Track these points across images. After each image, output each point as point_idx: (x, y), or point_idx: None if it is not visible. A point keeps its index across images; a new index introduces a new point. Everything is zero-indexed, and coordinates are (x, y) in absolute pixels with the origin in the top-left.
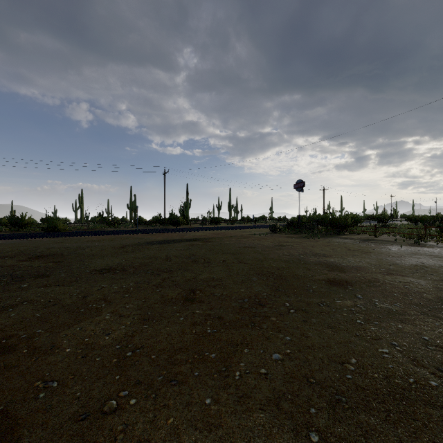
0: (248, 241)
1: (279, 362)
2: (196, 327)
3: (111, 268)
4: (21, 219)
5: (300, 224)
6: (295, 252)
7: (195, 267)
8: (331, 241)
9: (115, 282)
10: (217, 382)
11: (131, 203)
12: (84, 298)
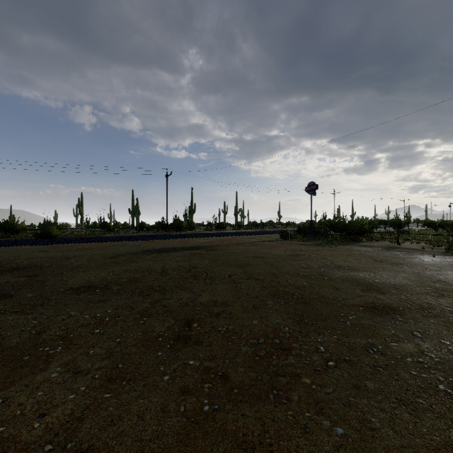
0: (257, 249)
1: None
2: (187, 399)
3: (92, 286)
4: (13, 225)
5: (312, 230)
6: (314, 263)
7: (195, 284)
8: (350, 249)
9: (90, 306)
10: None
11: (133, 208)
12: (37, 335)
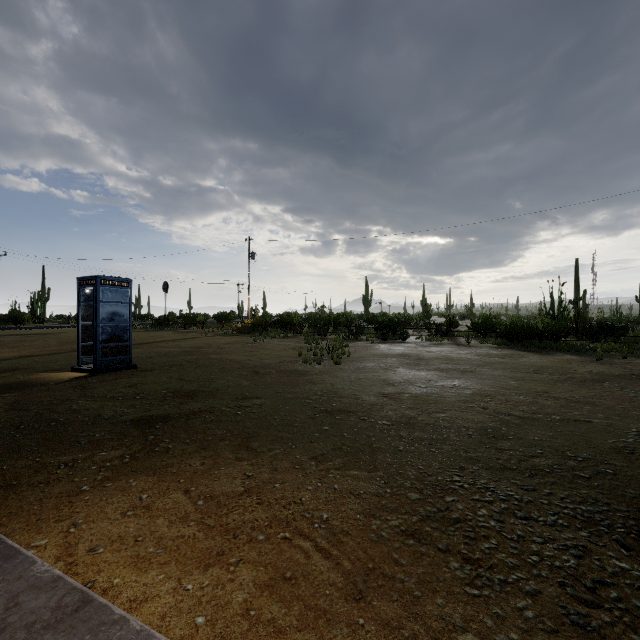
0: None
1: (36, 350)
2: (13, 350)
3: None
4: None
5: (163, 322)
6: None
7: (22, 343)
8: (157, 332)
9: None
10: (15, 352)
11: None
12: None
